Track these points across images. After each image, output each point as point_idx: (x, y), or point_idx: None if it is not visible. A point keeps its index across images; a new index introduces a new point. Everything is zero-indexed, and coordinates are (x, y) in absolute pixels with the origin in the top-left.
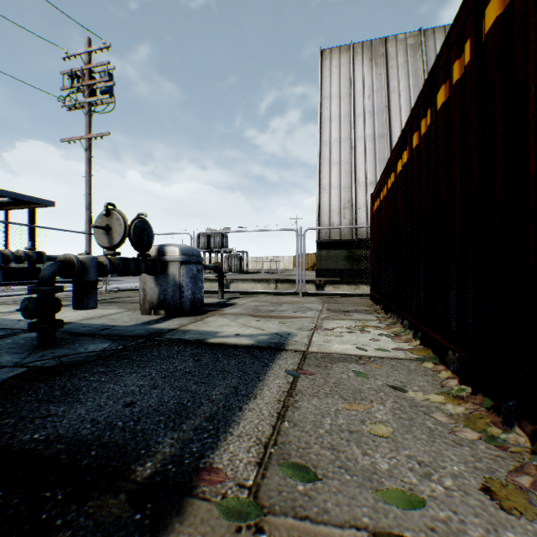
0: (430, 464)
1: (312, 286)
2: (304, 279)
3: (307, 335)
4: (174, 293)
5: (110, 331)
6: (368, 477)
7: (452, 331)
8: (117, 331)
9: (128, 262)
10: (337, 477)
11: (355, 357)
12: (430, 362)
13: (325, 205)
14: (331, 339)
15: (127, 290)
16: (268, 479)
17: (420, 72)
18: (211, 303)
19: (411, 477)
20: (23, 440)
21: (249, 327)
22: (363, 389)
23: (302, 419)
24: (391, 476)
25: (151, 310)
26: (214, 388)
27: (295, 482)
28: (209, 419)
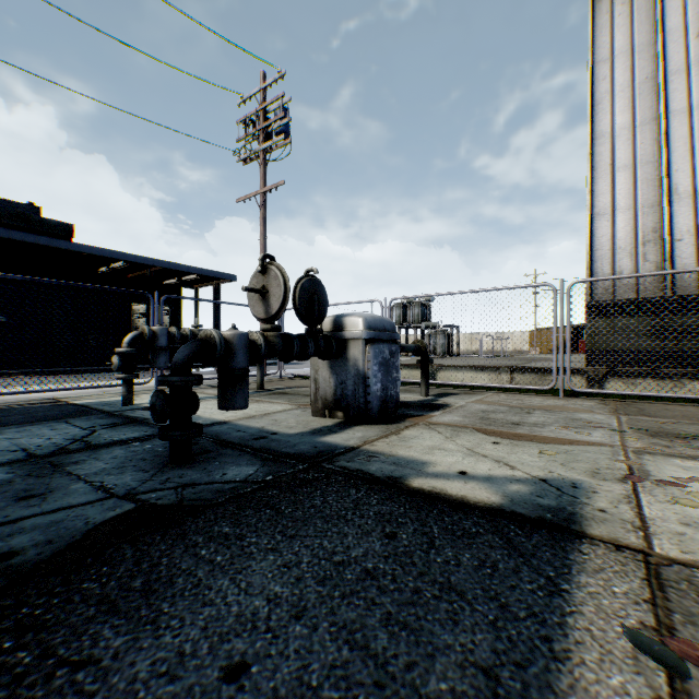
0: None
1: (579, 379)
2: (567, 368)
3: (621, 494)
4: (355, 387)
5: (265, 443)
6: None
7: None
8: (273, 444)
9: (291, 340)
10: None
11: None
12: None
13: (603, 242)
14: (696, 517)
15: (304, 377)
16: None
17: None
18: (411, 402)
19: None
20: None
21: (482, 458)
22: None
23: None
24: None
25: (324, 410)
26: (431, 657)
27: None
28: None
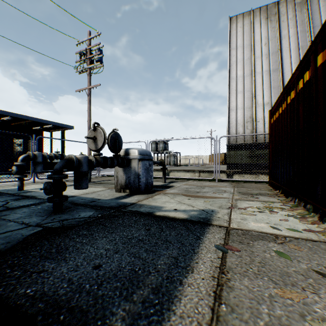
0: None
1: (224, 175)
2: (219, 170)
3: (226, 212)
4: (134, 179)
5: (95, 203)
6: None
7: None
8: (99, 203)
9: (107, 159)
10: None
11: (271, 236)
12: None
13: (233, 121)
14: (246, 217)
15: (109, 176)
16: None
17: (306, 21)
18: (158, 185)
19: None
20: (18, 293)
21: (183, 204)
22: (290, 272)
23: (238, 302)
24: None
25: (121, 189)
26: (159, 257)
27: None
28: (155, 290)
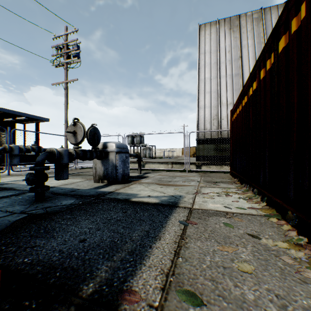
0: (284, 297)
1: (194, 166)
2: (189, 162)
3: (192, 197)
4: (112, 170)
5: (75, 192)
6: (240, 305)
7: (291, 198)
8: (79, 192)
9: (86, 152)
10: (217, 304)
11: (223, 213)
12: (275, 217)
13: (202, 118)
14: (207, 200)
15: (87, 168)
16: (168, 302)
17: (261, 34)
18: (134, 176)
19: (272, 308)
20: (17, 262)
21: (156, 191)
22: (230, 236)
23: (191, 256)
24: (256, 305)
25: (99, 180)
26: (134, 231)
27: (188, 305)
28: (130, 253)
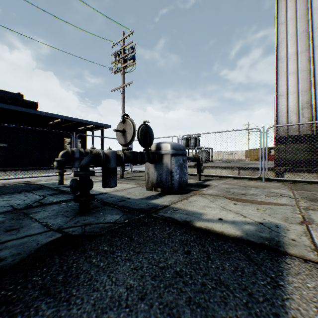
0: None
1: (271, 173)
2: (266, 168)
3: (301, 231)
4: (166, 176)
5: (124, 203)
6: None
7: None
8: (128, 204)
9: (136, 154)
10: None
11: None
12: None
13: (282, 108)
14: None
15: (141, 171)
16: None
17: None
18: (192, 183)
19: None
20: None
21: (229, 211)
22: None
23: None
24: None
25: (152, 187)
26: None
27: None
28: None
